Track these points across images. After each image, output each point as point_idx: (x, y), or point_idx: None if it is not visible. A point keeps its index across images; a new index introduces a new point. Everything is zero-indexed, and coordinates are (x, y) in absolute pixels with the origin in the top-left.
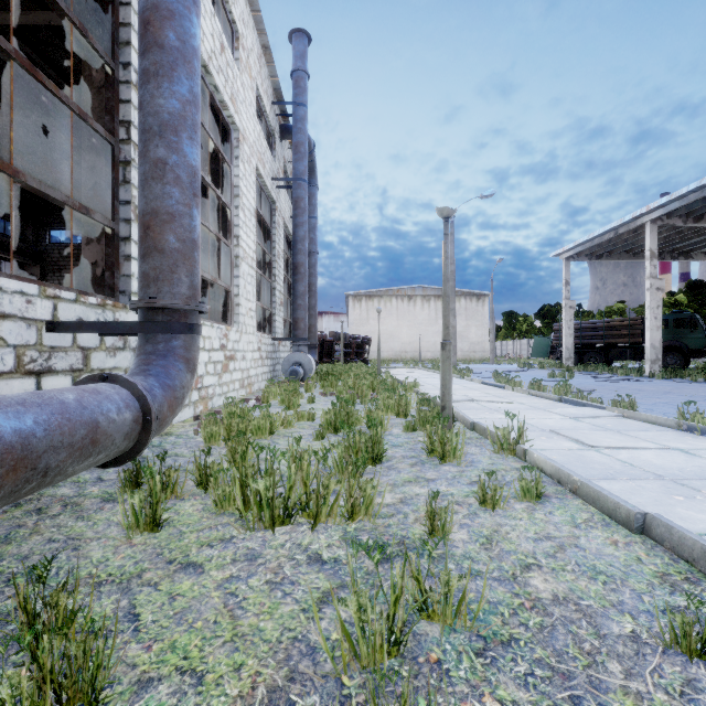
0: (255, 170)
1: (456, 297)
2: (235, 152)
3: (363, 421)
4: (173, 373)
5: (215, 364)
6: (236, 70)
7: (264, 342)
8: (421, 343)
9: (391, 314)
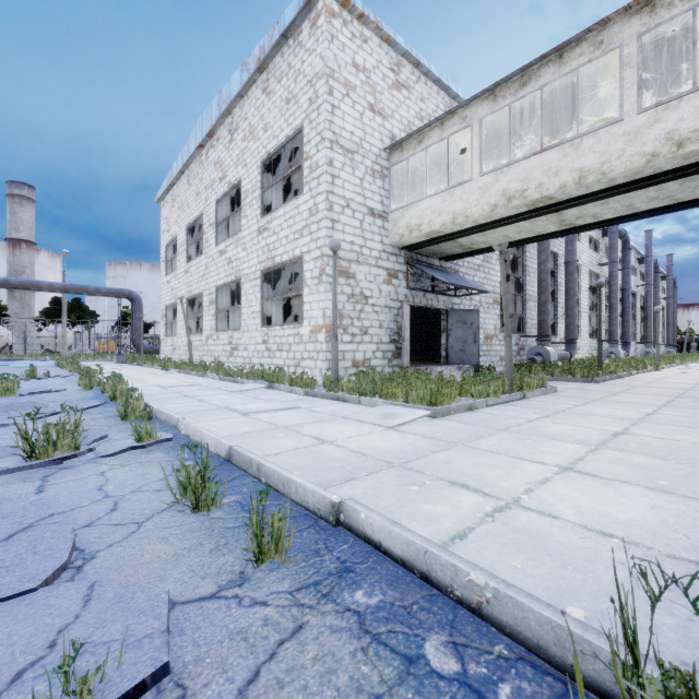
0: None
1: None
2: None
3: None
4: None
5: None
6: None
7: None
8: None
9: None
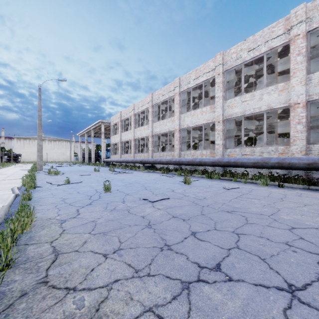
0: None
1: (62, 141)
2: None
3: None
4: None
5: None
6: None
7: None
8: (48, 156)
9: (35, 146)
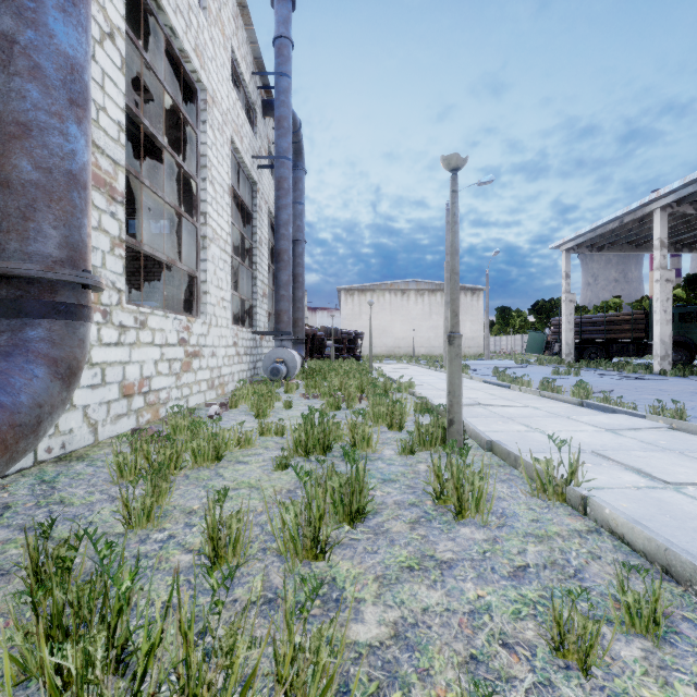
0: (229, 142)
1: None
2: (202, 116)
3: (345, 439)
4: (19, 382)
5: (171, 362)
6: (203, 19)
7: (241, 336)
8: (415, 338)
9: (384, 309)
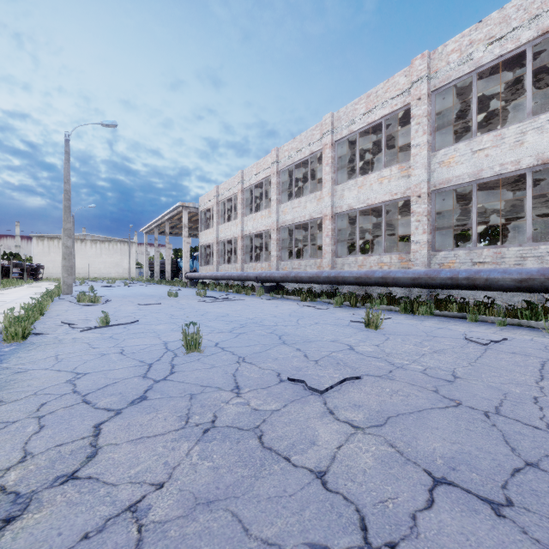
0: None
1: (114, 242)
2: None
3: None
4: None
5: None
6: None
7: None
8: (91, 268)
9: None
